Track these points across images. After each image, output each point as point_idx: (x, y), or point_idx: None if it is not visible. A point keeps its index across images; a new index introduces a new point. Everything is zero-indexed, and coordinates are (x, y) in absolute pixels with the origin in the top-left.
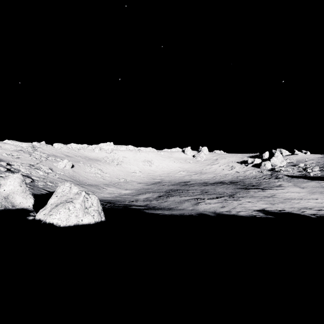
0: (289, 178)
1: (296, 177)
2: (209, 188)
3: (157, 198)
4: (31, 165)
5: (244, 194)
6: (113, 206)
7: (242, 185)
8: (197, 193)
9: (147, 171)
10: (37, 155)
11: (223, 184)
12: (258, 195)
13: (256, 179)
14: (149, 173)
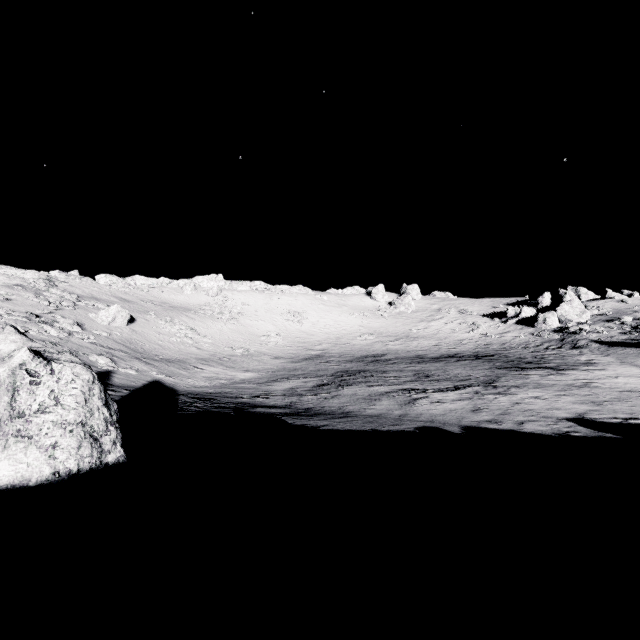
0: (603, 348)
1: (619, 346)
2: (431, 368)
3: (314, 388)
4: (32, 316)
5: (519, 380)
6: (209, 407)
7: (505, 360)
8: (407, 378)
9: (292, 333)
10: (54, 296)
11: (460, 359)
12: (553, 382)
13: (529, 349)
14: (297, 337)
